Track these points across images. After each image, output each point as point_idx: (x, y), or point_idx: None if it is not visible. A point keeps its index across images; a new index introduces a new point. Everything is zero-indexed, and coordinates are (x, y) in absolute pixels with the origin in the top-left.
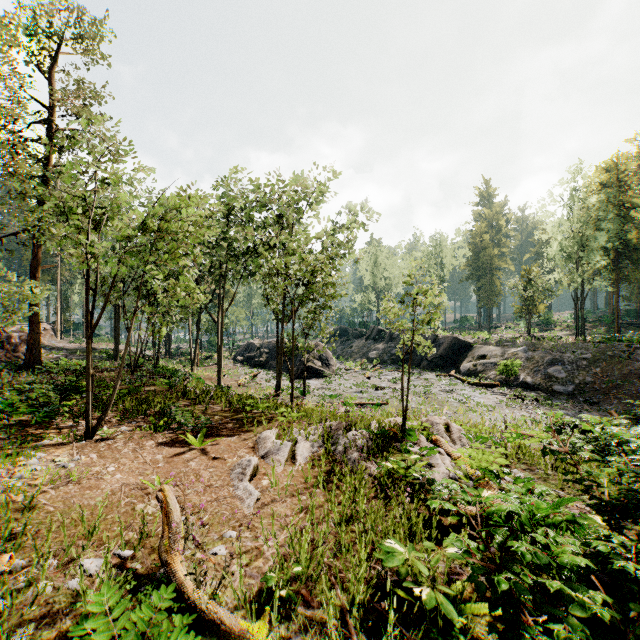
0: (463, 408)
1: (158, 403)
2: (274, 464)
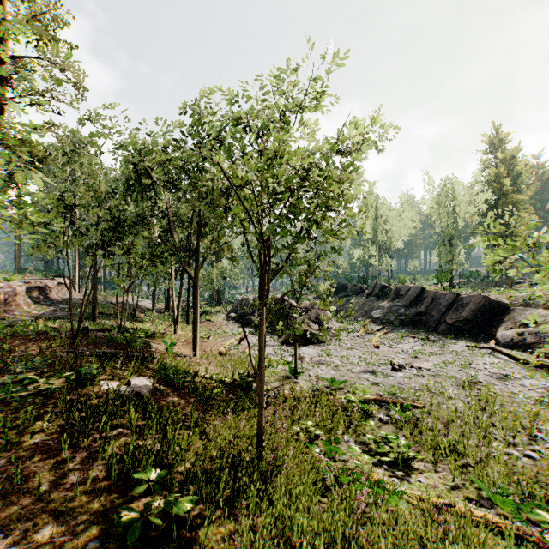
0: None
1: None
2: None
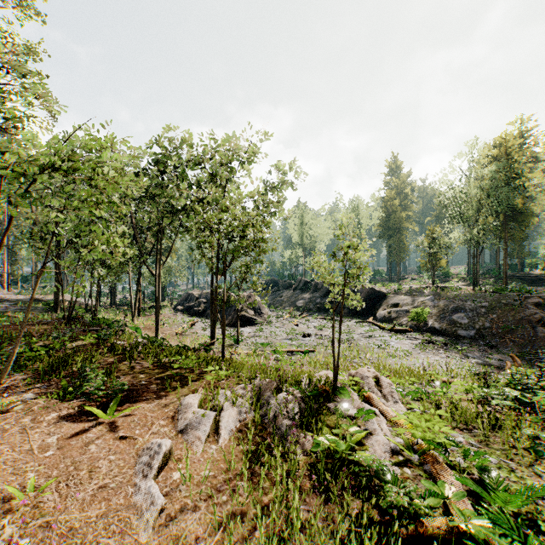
0: (383, 354)
1: (78, 362)
2: (193, 443)
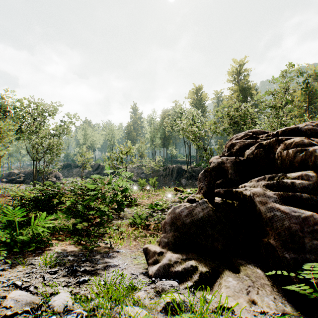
0: None
1: None
2: None
